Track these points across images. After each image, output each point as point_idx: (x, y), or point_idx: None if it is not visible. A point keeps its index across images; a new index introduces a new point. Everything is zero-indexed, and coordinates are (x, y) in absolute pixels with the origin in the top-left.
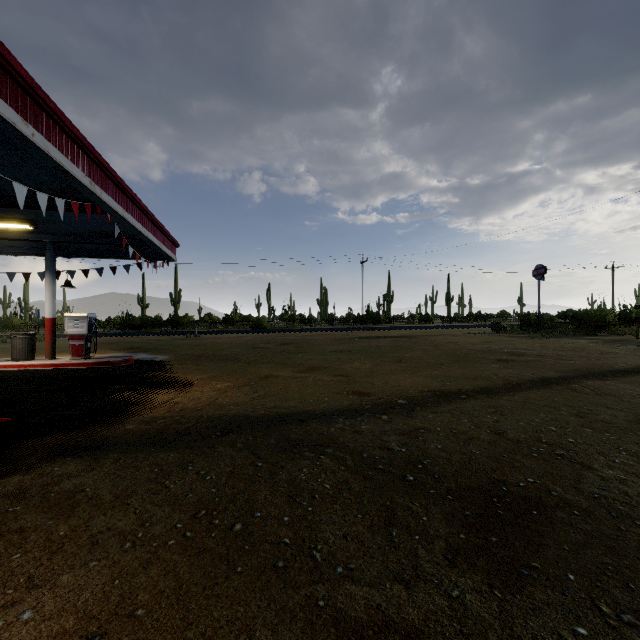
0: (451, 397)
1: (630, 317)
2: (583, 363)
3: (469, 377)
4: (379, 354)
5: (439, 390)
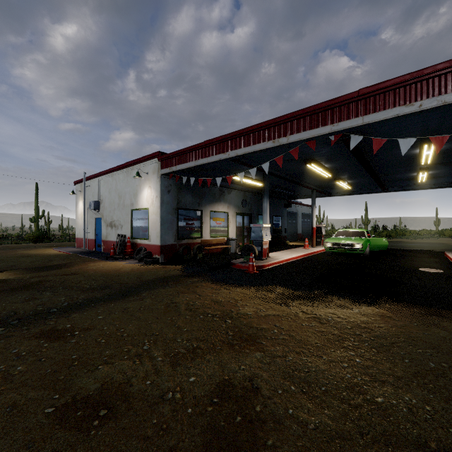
0: None
1: None
2: None
3: None
4: None
5: None
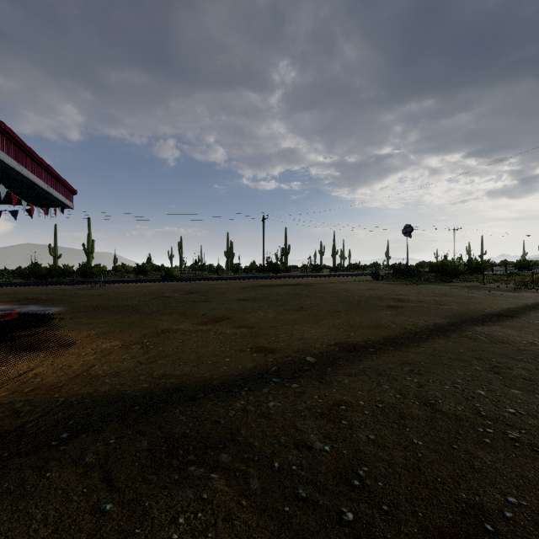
0: (360, 351)
1: (471, 267)
2: (459, 308)
3: (369, 326)
4: (281, 302)
5: (346, 343)
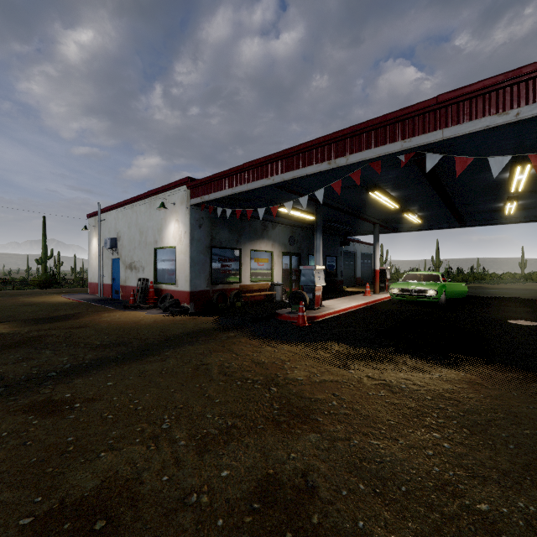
0: None
1: None
2: None
3: None
4: None
5: None
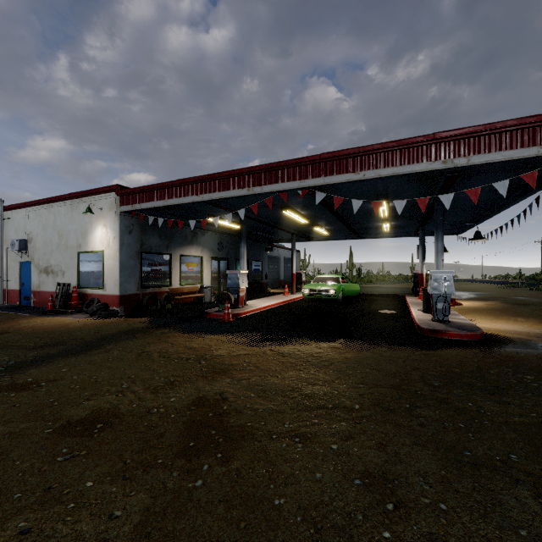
0: None
1: None
2: None
3: None
4: None
5: None
